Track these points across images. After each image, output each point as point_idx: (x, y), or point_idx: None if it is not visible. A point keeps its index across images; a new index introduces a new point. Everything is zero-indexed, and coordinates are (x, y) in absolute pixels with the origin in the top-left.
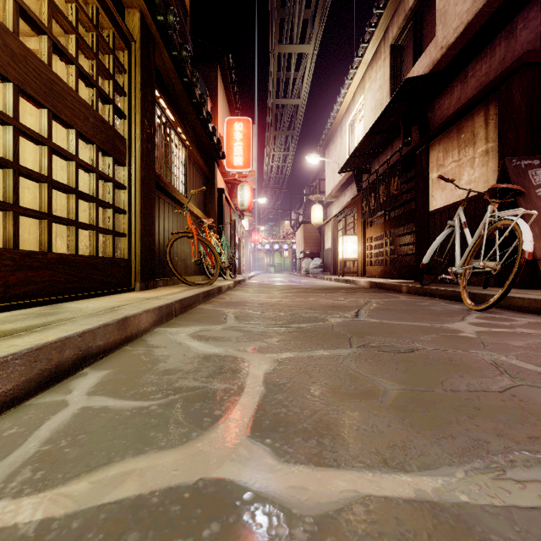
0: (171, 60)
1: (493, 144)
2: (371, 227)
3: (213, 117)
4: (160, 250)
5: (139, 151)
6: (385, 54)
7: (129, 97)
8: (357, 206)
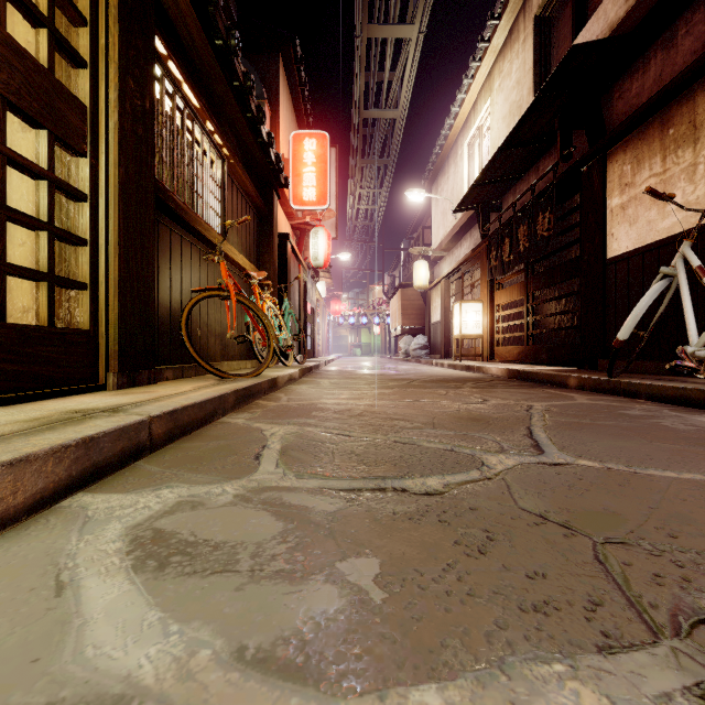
0: None
1: None
2: (503, 290)
3: (273, 131)
4: (172, 318)
5: (115, 133)
6: (526, 32)
7: (94, 29)
8: (480, 260)
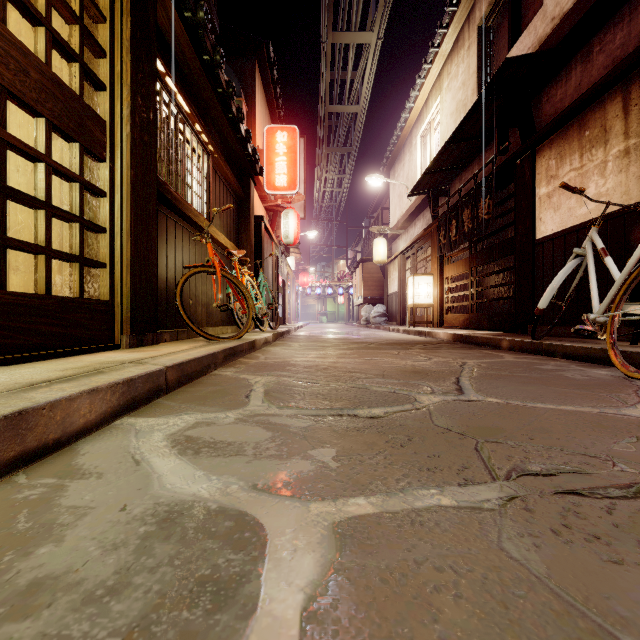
0: (181, 21)
1: (637, 140)
2: (451, 264)
3: (249, 125)
4: (168, 291)
5: (128, 141)
6: (470, 40)
7: (111, 59)
8: (431, 238)
